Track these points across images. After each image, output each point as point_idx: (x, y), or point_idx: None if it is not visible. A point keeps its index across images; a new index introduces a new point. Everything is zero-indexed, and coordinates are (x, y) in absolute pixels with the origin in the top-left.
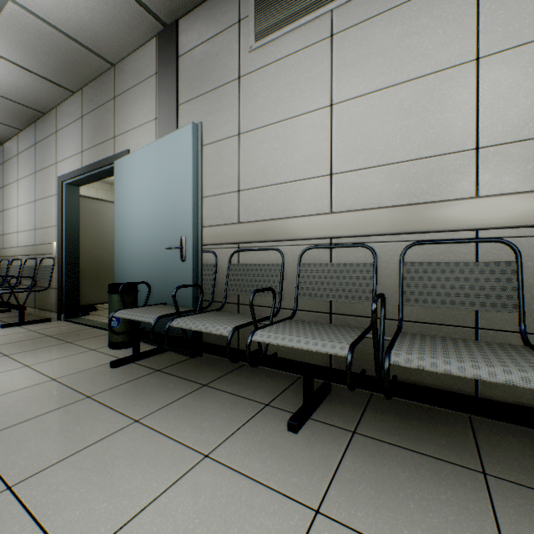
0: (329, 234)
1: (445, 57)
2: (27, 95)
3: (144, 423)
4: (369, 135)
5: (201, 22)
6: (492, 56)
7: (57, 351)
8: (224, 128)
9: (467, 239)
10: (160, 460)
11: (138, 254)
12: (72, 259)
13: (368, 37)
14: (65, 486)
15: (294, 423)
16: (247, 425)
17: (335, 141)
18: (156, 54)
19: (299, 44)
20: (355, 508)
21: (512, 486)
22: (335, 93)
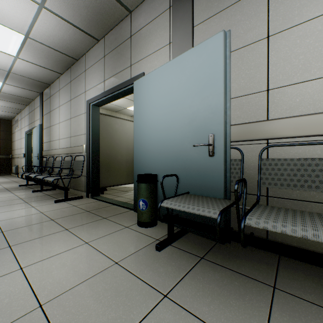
0: None
1: None
2: (68, 46)
3: None
4: None
5: None
6: None
7: (101, 227)
8: (248, 34)
9: None
10: None
11: (157, 151)
12: (95, 156)
13: None
14: None
15: None
16: None
17: None
18: None
19: None
20: None
21: None
22: None
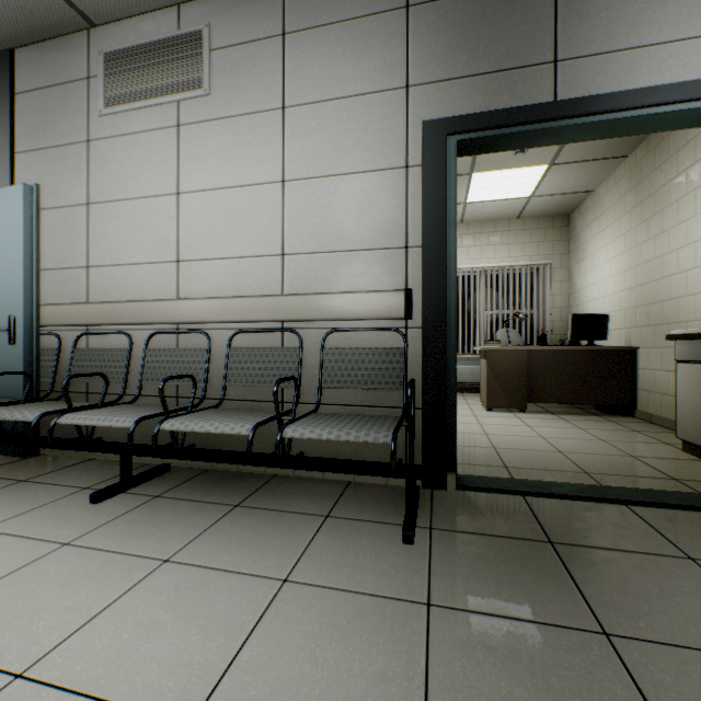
0: (174, 319)
1: (264, 174)
2: None
3: None
4: (209, 229)
5: (44, 62)
6: (292, 182)
7: None
8: (72, 193)
9: (273, 329)
10: None
11: None
12: None
13: (209, 138)
14: None
15: (95, 495)
16: (48, 504)
17: (181, 229)
18: None
19: (149, 124)
20: (103, 537)
21: (248, 509)
22: (181, 183)
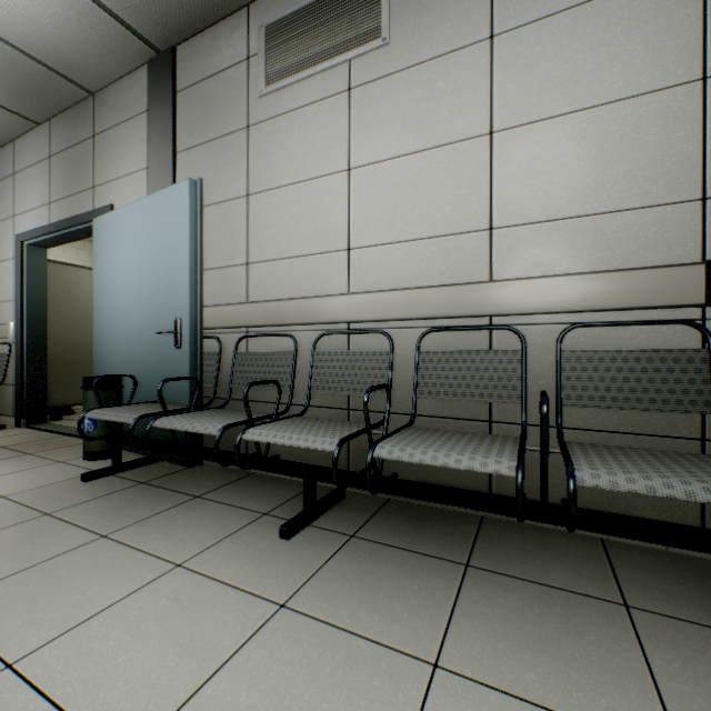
0: (345, 318)
1: (462, 128)
2: None
3: (113, 538)
4: (388, 207)
5: (203, 53)
6: (504, 132)
7: (11, 465)
8: (231, 186)
9: (479, 326)
10: (124, 572)
11: (124, 340)
12: (36, 346)
13: (387, 96)
14: (7, 600)
15: (285, 529)
16: (235, 534)
17: (353, 211)
18: (148, 86)
19: (315, 95)
20: (322, 601)
21: (488, 574)
22: (353, 156)
